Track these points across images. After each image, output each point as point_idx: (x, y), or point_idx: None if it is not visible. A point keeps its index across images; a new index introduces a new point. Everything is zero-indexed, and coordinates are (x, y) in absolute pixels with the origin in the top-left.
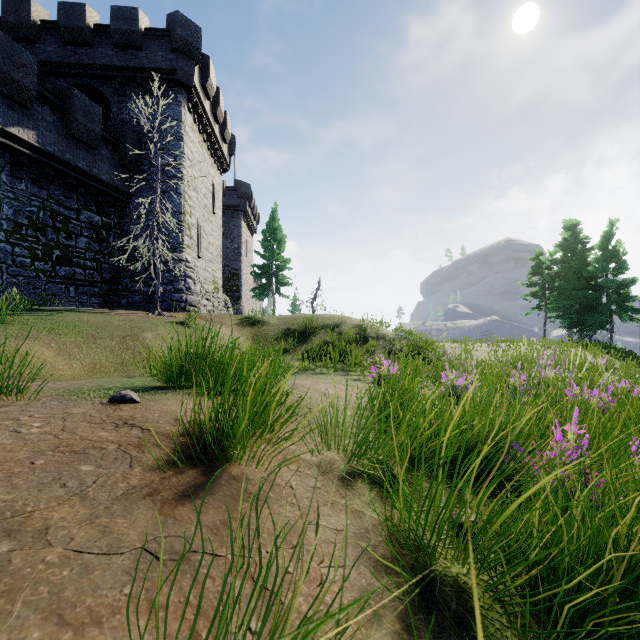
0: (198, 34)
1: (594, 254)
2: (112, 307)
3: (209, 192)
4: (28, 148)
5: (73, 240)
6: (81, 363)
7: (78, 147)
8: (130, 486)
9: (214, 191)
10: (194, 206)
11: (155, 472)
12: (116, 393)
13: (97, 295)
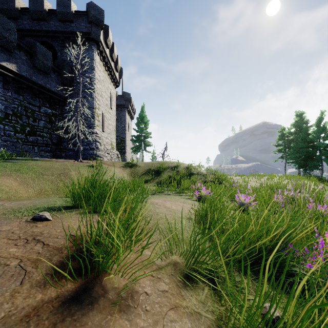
0: (102, 14)
1: (312, 129)
2: (57, 157)
3: (109, 97)
4: (12, 73)
5: (36, 122)
6: (33, 189)
7: (39, 73)
8: (13, 306)
9: (111, 97)
10: (100, 104)
11: (40, 288)
12: (36, 214)
13: (49, 151)
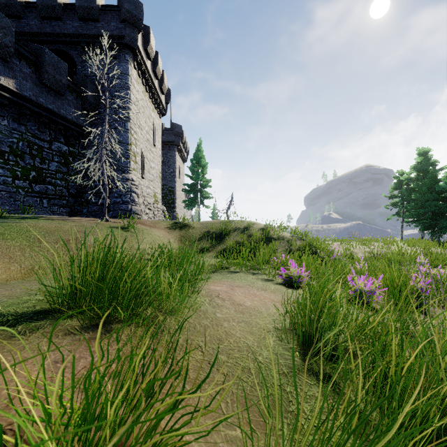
0: (141, 8)
1: (444, 173)
2: (76, 215)
3: (151, 130)
4: (8, 93)
5: (46, 164)
6: (20, 265)
7: (49, 93)
8: None
9: (154, 129)
10: (139, 139)
11: None
12: None
13: (65, 206)
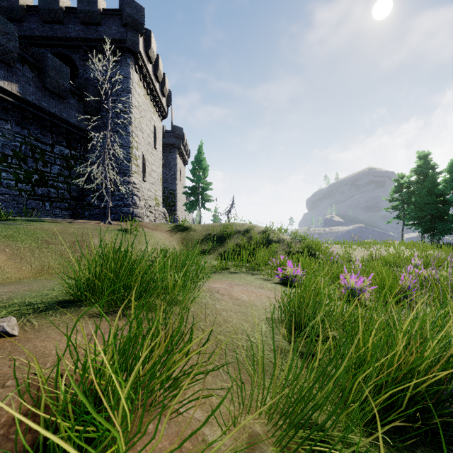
0: (142, 13)
1: (443, 176)
2: (78, 218)
3: (152, 133)
4: (12, 97)
5: (48, 167)
6: (30, 266)
7: (51, 97)
8: None
9: (156, 132)
10: (140, 142)
11: None
12: None
13: (67, 209)
